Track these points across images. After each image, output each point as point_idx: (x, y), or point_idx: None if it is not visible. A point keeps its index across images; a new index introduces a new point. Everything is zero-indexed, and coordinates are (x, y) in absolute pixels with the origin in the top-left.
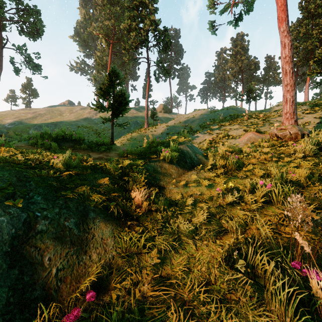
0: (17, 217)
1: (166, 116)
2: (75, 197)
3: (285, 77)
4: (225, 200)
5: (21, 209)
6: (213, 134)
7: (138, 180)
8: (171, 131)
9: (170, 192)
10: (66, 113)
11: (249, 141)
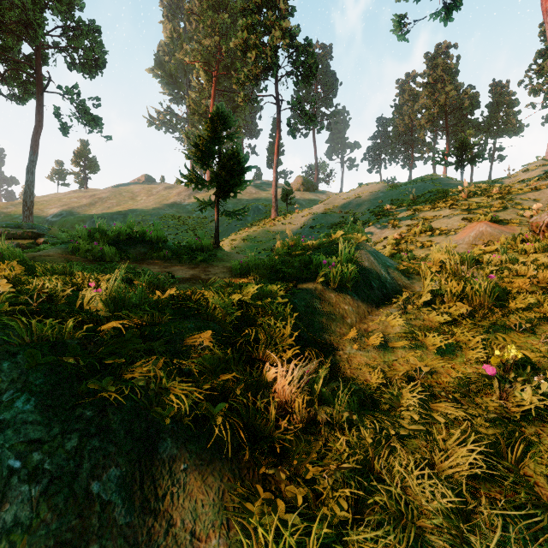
0: None
1: (308, 198)
2: (124, 401)
3: None
4: (510, 402)
5: None
6: (399, 226)
7: (277, 334)
8: (319, 222)
9: (350, 364)
10: (141, 196)
11: (480, 239)
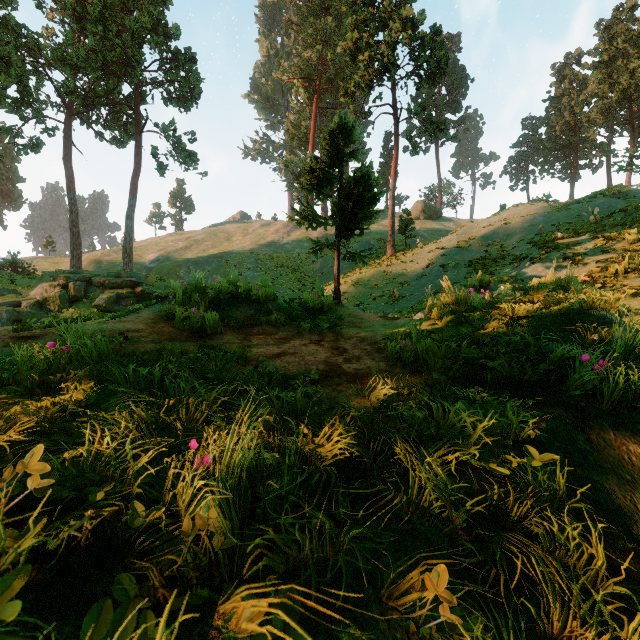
0: None
1: (431, 227)
2: None
3: None
4: None
5: None
6: (585, 263)
7: (574, 563)
8: (452, 259)
9: None
10: (237, 236)
11: None
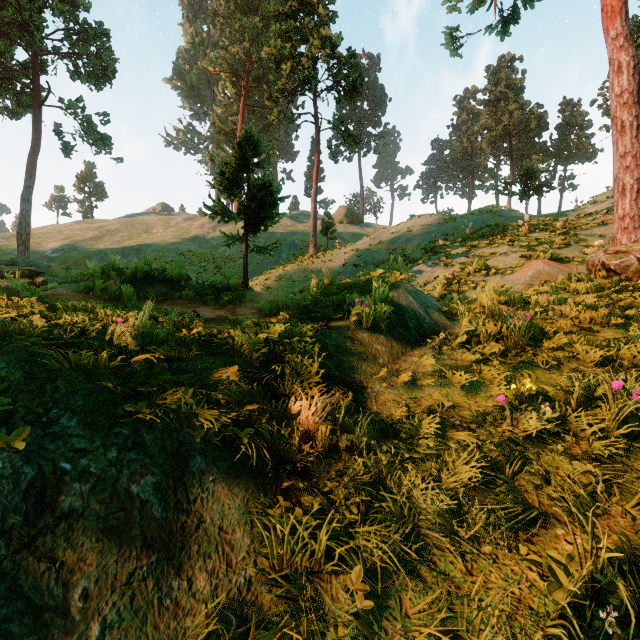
0: (12, 476)
1: (353, 231)
2: (158, 420)
3: (620, 138)
4: (519, 427)
5: (25, 454)
6: (452, 264)
7: (304, 371)
8: (364, 259)
9: (377, 401)
10: (157, 228)
11: (537, 279)
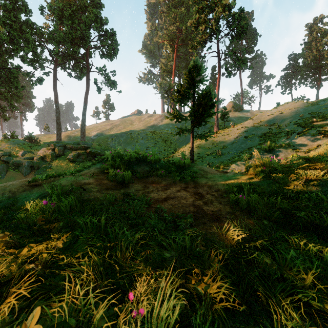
0: None
1: (237, 115)
2: None
3: None
4: None
5: None
6: None
7: None
8: (251, 133)
9: None
10: (135, 122)
11: None
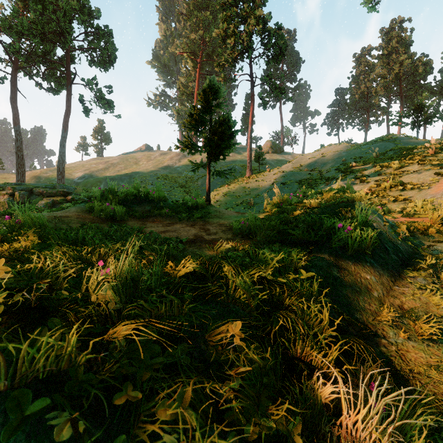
0: None
1: (276, 158)
2: None
3: None
4: None
5: None
6: (368, 181)
7: (313, 323)
8: (289, 179)
9: (406, 362)
10: (142, 161)
11: None
